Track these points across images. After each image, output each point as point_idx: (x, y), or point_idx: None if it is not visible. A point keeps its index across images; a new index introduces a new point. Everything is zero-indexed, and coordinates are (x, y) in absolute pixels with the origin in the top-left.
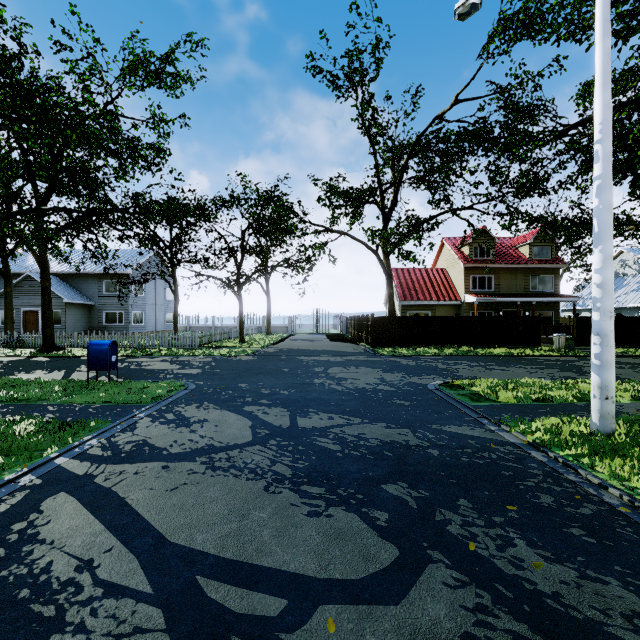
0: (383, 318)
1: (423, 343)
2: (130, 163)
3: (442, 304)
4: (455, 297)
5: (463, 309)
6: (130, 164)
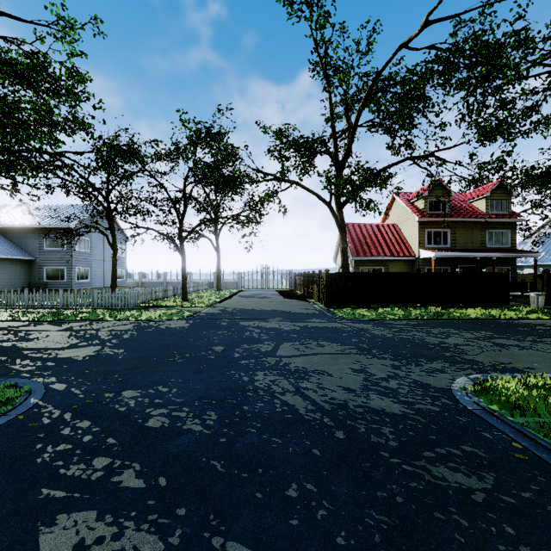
0: (338, 274)
1: (382, 302)
2: (49, 95)
3: (395, 260)
4: (409, 252)
5: (418, 265)
6: (49, 96)
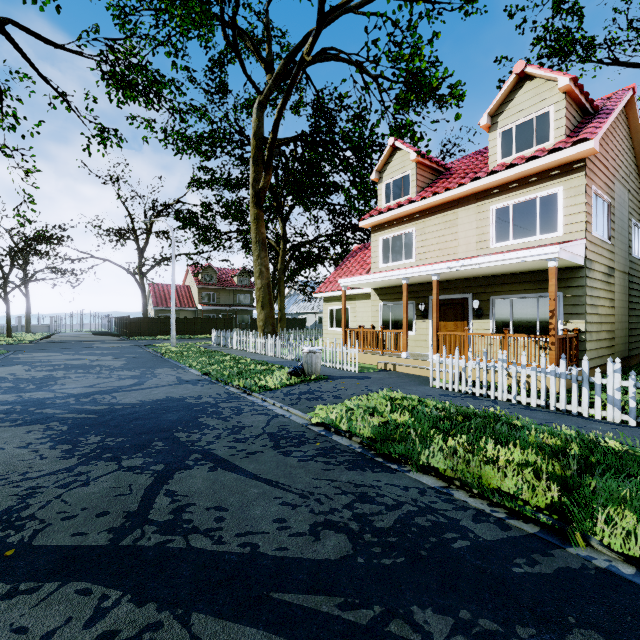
0: (137, 319)
1: (164, 334)
2: None
3: (184, 310)
4: (193, 305)
5: (197, 313)
6: None
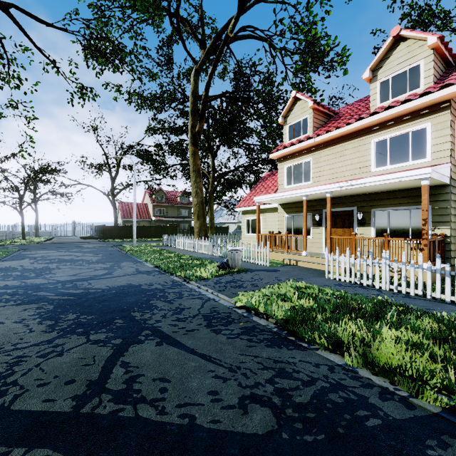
0: (110, 227)
1: (129, 237)
2: None
3: (143, 220)
4: (149, 217)
5: (152, 223)
6: None
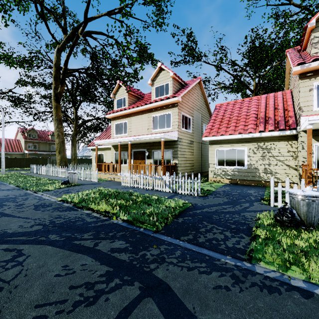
0: None
1: (0, 167)
2: None
3: (15, 153)
4: (21, 151)
5: (24, 155)
6: None
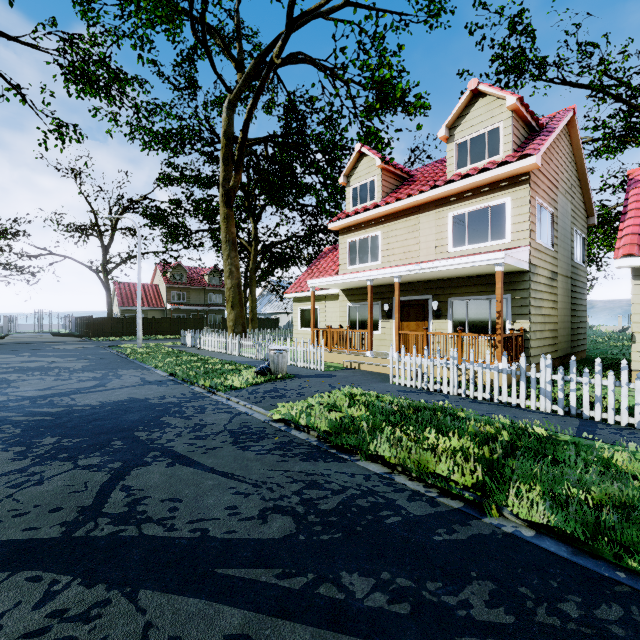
0: (100, 319)
1: (131, 334)
2: None
3: (153, 309)
4: (162, 305)
5: (166, 313)
6: None
